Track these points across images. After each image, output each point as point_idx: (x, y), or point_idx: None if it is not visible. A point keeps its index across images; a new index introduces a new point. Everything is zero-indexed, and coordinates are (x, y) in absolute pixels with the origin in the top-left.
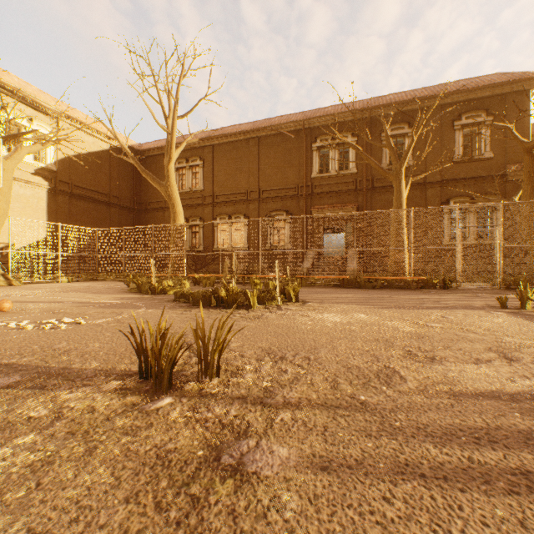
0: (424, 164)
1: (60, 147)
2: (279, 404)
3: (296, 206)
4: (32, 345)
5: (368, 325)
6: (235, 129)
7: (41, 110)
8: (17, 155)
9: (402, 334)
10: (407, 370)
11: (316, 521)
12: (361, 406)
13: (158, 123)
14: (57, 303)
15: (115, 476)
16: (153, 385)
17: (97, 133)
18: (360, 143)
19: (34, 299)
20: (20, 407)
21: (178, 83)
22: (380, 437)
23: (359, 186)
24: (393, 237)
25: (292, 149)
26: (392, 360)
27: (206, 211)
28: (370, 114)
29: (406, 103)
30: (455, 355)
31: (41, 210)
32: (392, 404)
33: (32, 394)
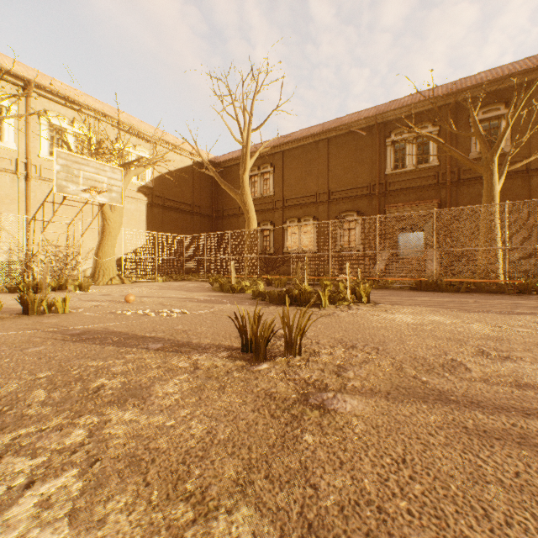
0: (527, 148)
1: (155, 167)
2: (350, 376)
3: (368, 205)
4: (159, 326)
5: (442, 326)
6: (304, 133)
7: (142, 138)
8: (127, 178)
9: (479, 335)
10: (474, 363)
11: (376, 436)
12: (422, 384)
13: (234, 138)
14: (163, 298)
15: (242, 400)
16: (254, 355)
17: (183, 151)
18: (443, 133)
19: (145, 295)
20: (171, 361)
21: (253, 99)
22: (434, 403)
23: (441, 180)
24: (482, 235)
25: (363, 147)
26: (460, 356)
27: (276, 215)
28: (454, 102)
29: (502, 79)
30: (534, 356)
31: (142, 221)
32: (451, 385)
33: (175, 354)
